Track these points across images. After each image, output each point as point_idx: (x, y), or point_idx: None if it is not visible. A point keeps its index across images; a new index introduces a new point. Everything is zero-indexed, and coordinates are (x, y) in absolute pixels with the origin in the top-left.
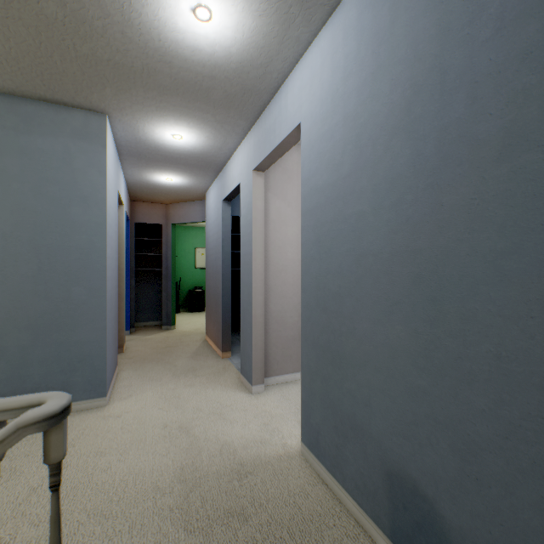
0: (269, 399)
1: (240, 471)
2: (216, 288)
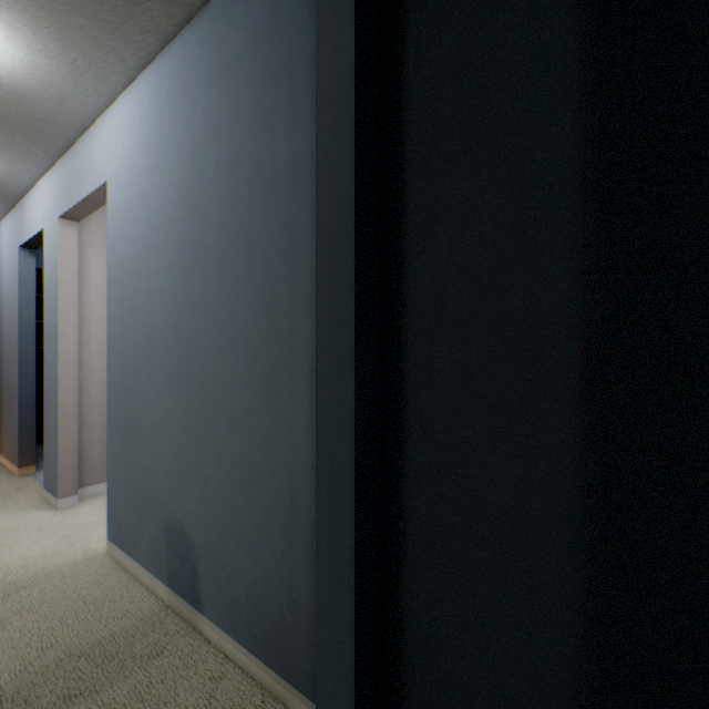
0: (84, 511)
1: (11, 589)
2: (10, 375)
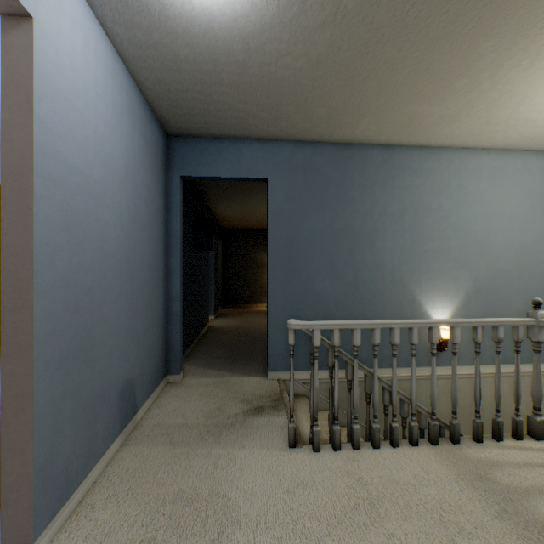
0: None
1: None
2: None
